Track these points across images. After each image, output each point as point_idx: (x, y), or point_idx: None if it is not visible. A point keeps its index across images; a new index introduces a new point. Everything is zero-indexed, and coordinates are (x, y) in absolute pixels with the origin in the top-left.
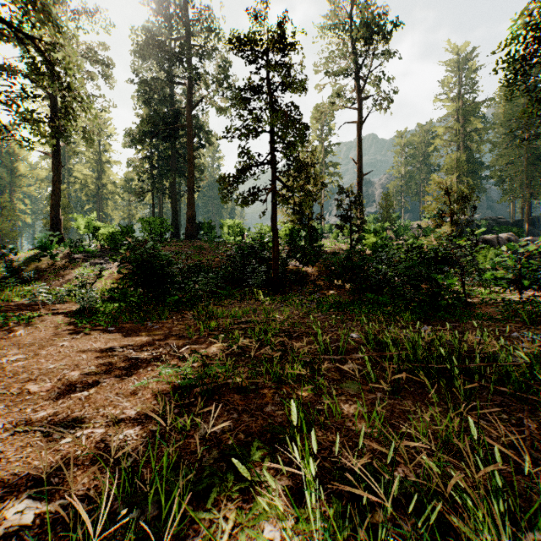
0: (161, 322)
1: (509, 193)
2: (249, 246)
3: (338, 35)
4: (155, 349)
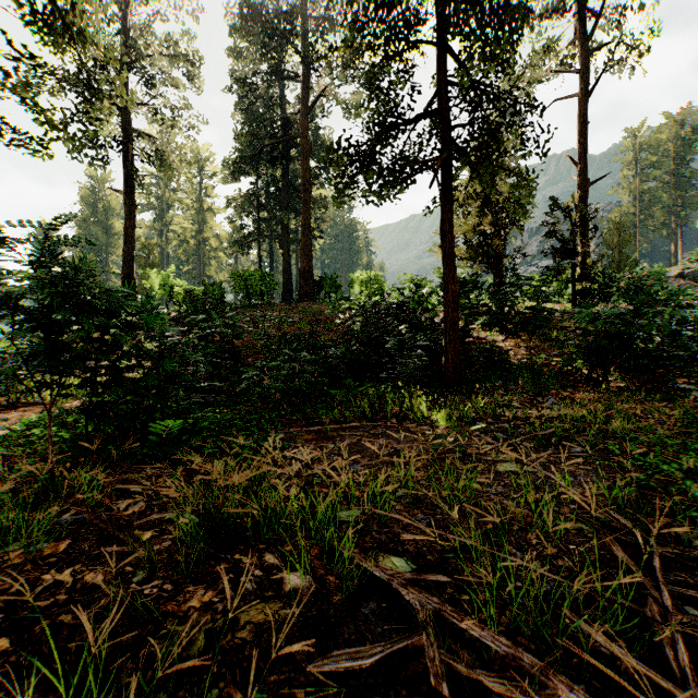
0: None
1: None
2: (392, 304)
3: None
4: None
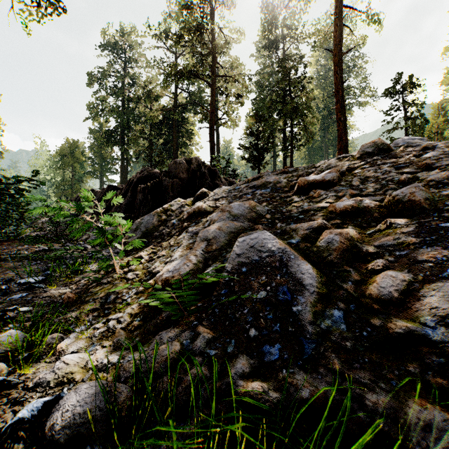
0: None
1: None
2: None
3: None
4: None
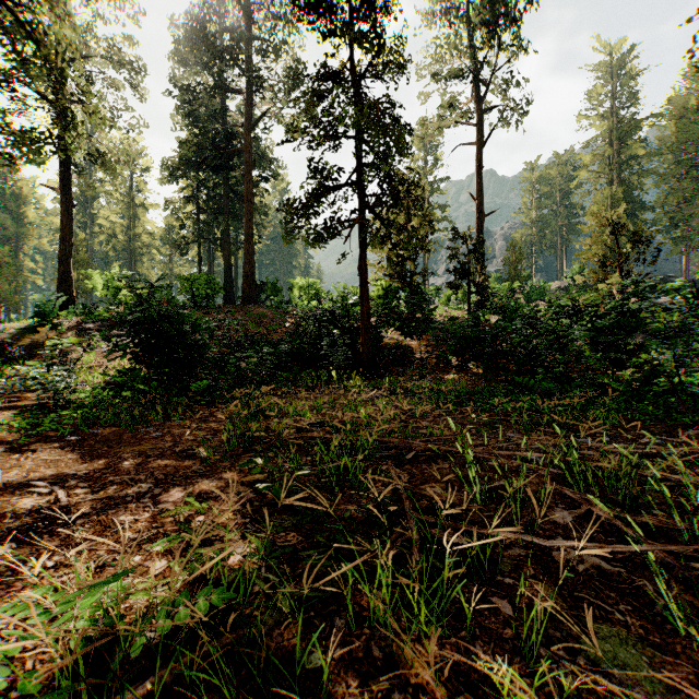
0: (170, 425)
1: (683, 242)
2: (327, 311)
3: (450, 23)
4: (120, 489)
